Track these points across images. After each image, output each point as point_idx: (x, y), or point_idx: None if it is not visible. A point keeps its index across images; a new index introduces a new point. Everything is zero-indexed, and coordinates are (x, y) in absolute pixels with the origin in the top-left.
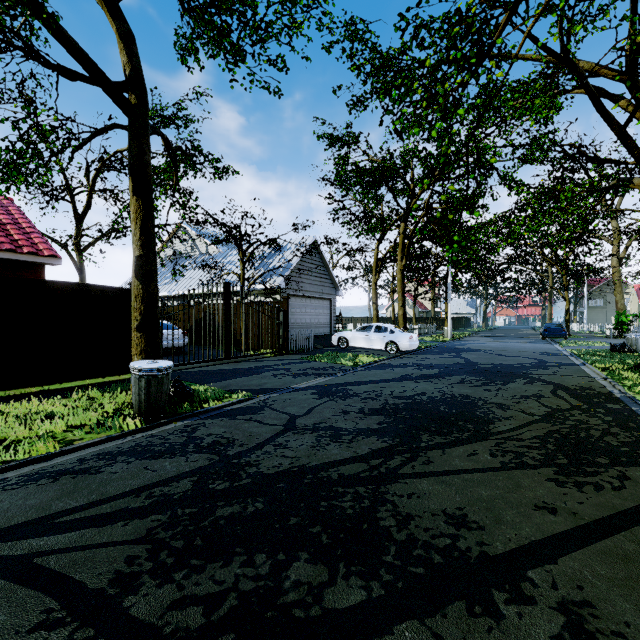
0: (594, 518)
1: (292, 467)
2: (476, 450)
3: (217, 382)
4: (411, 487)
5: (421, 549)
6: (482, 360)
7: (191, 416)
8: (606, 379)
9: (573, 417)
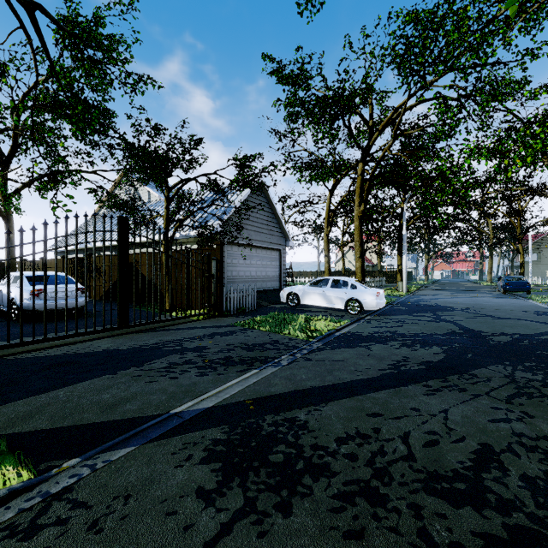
0: None
1: None
2: None
3: (25, 398)
4: None
5: None
6: (481, 326)
7: None
8: None
9: None
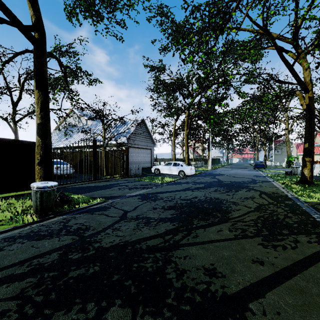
0: (283, 266)
1: (120, 242)
2: (222, 228)
3: (87, 193)
4: (186, 252)
5: (189, 293)
6: (225, 179)
7: (68, 213)
8: (284, 188)
9: (270, 208)
